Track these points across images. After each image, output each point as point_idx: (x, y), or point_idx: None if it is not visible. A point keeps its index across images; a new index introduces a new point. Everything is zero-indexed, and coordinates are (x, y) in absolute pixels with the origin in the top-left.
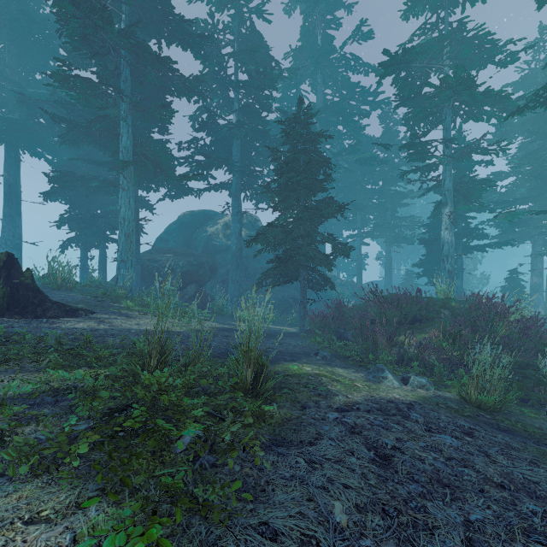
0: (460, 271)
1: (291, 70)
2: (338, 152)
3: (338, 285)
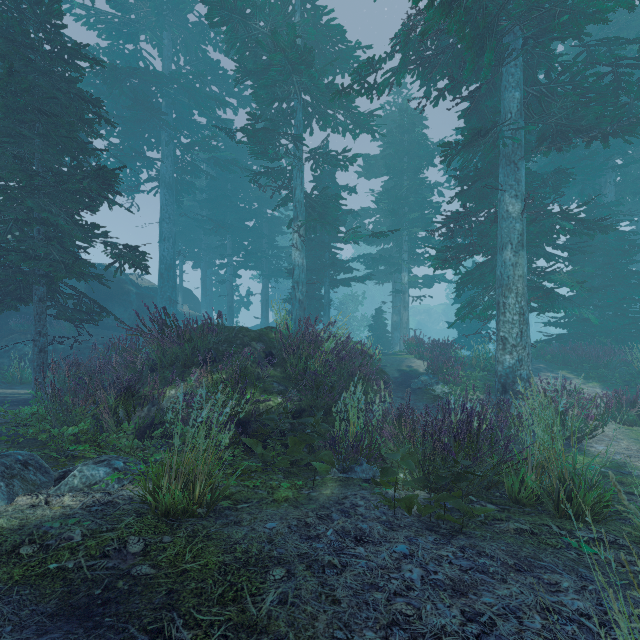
0: (327, 307)
1: (116, 6)
2: (188, 144)
3: None
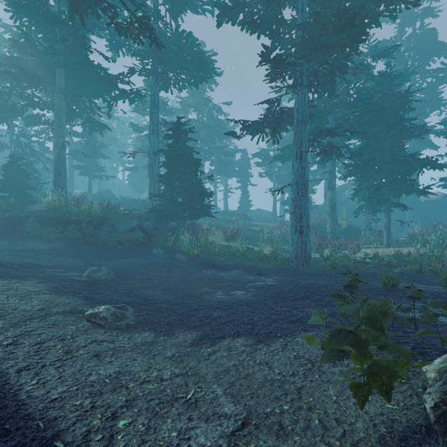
0: None
1: None
2: None
3: None
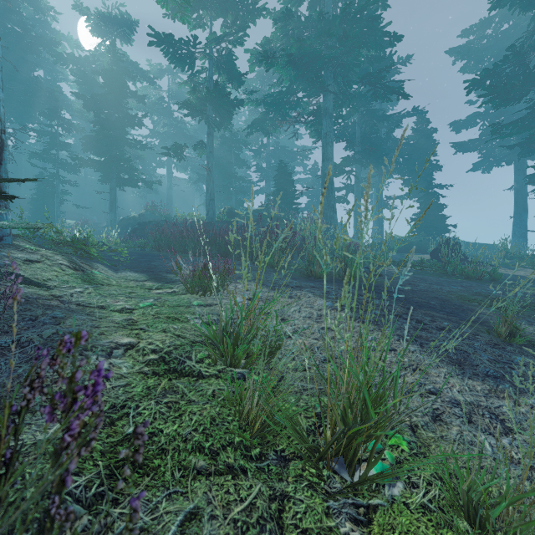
0: None
1: None
2: None
3: None
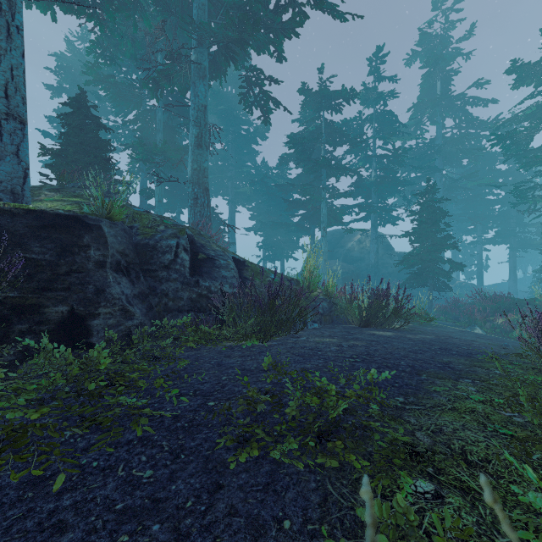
0: None
1: (413, 118)
2: (456, 179)
3: (456, 286)
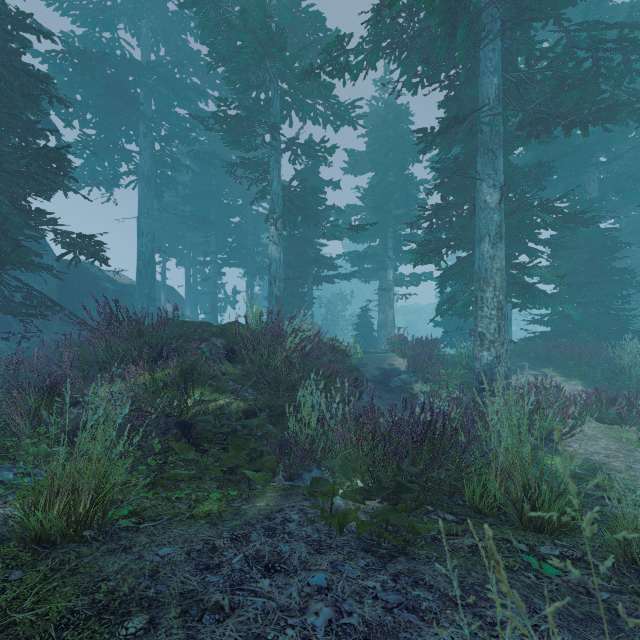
0: (310, 304)
1: None
2: (166, 136)
3: None
